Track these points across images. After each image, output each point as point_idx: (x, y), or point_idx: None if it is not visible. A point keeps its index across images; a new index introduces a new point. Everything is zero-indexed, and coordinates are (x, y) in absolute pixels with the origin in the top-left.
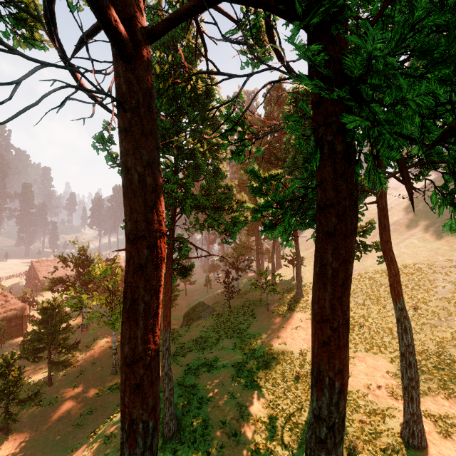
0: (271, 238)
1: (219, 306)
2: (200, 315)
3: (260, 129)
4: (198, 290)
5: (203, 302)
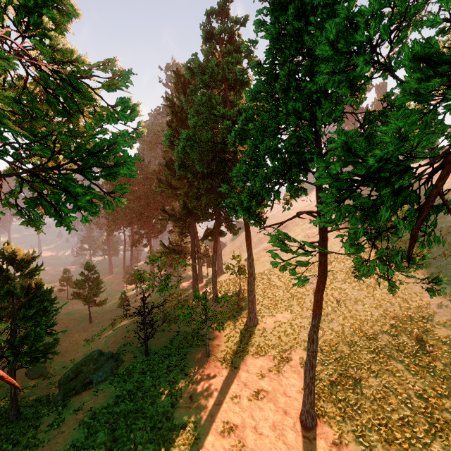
0: (212, 238)
1: (129, 352)
2: (90, 380)
3: (196, 69)
4: (111, 311)
5: (98, 352)
